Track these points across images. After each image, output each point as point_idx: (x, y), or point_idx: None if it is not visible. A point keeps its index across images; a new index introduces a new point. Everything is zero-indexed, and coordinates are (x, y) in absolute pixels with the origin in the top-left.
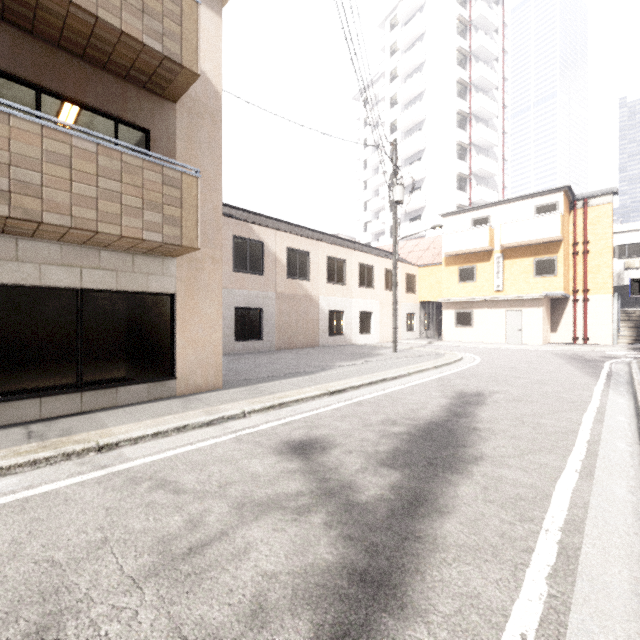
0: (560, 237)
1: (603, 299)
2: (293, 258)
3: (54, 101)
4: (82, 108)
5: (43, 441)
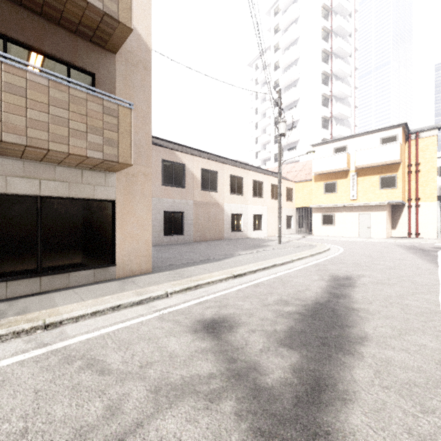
0: (399, 160)
1: (430, 205)
2: (206, 176)
3: (18, 48)
4: (41, 55)
5: (1, 319)
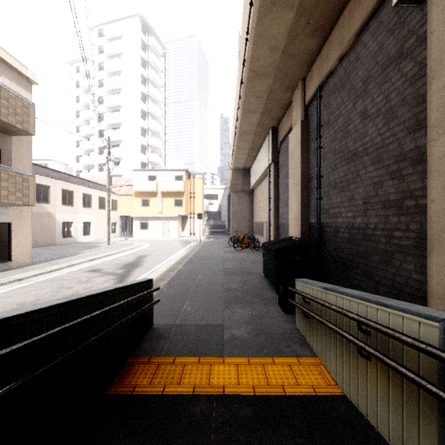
0: (184, 191)
1: None
2: (38, 190)
3: None
4: None
5: None
